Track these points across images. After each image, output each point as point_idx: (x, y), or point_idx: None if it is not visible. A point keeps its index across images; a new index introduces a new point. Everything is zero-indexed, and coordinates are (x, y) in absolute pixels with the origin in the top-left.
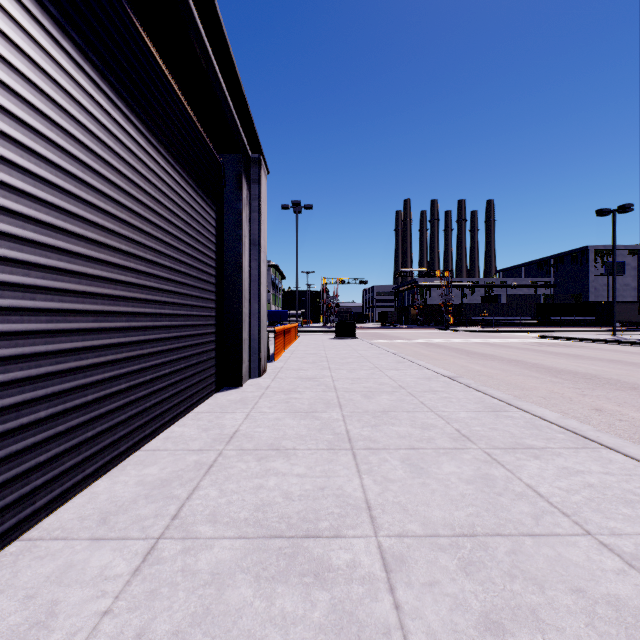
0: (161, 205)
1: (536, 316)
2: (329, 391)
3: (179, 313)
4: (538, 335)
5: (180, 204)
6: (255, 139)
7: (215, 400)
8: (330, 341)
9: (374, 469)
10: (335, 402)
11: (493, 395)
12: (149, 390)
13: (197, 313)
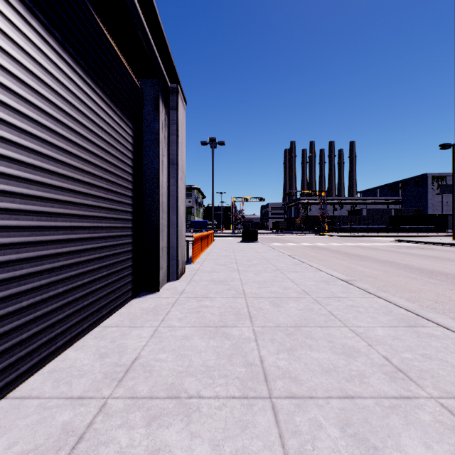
0: (50, 103)
1: (389, 225)
2: (239, 297)
3: (81, 225)
4: (395, 239)
5: (82, 110)
6: (172, 68)
7: (129, 309)
8: (238, 244)
9: (307, 450)
10: (245, 312)
11: (397, 303)
12: (27, 318)
13: (108, 225)
